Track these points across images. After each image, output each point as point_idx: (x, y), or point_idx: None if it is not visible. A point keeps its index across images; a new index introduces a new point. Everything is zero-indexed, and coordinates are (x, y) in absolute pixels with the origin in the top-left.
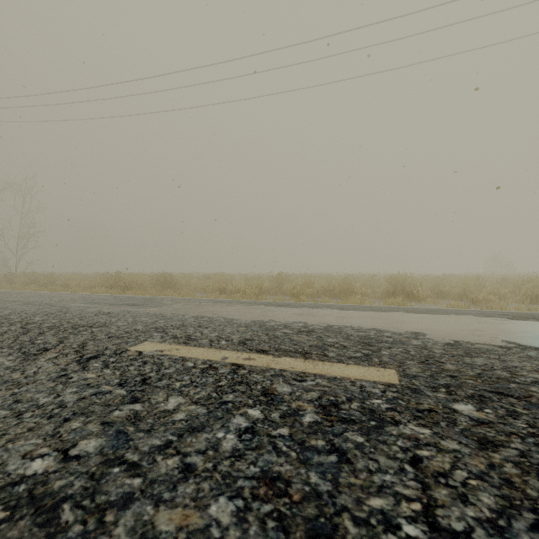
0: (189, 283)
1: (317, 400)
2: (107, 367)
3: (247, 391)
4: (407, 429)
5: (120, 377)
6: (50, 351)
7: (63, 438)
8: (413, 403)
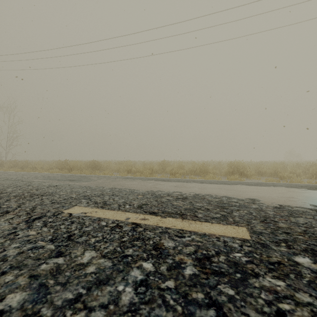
0: (109, 166)
1: (194, 254)
2: (45, 226)
3: (142, 245)
4: (266, 282)
5: (52, 234)
6: (10, 213)
7: None
8: (264, 256)
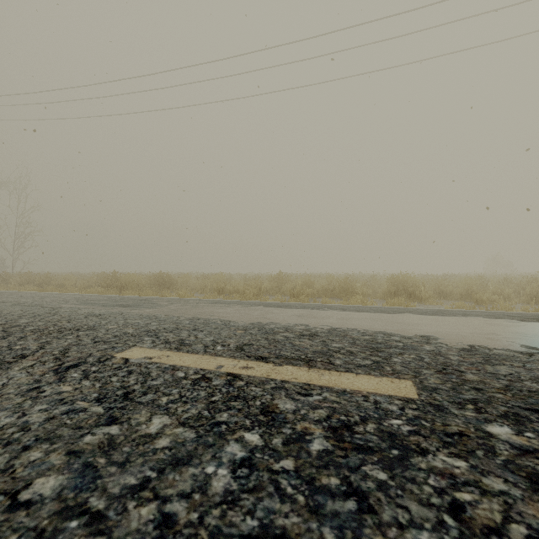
0: (187, 283)
1: (326, 420)
2: (87, 378)
3: (244, 408)
4: (437, 461)
5: (99, 391)
6: (27, 358)
7: (16, 474)
8: (438, 425)
